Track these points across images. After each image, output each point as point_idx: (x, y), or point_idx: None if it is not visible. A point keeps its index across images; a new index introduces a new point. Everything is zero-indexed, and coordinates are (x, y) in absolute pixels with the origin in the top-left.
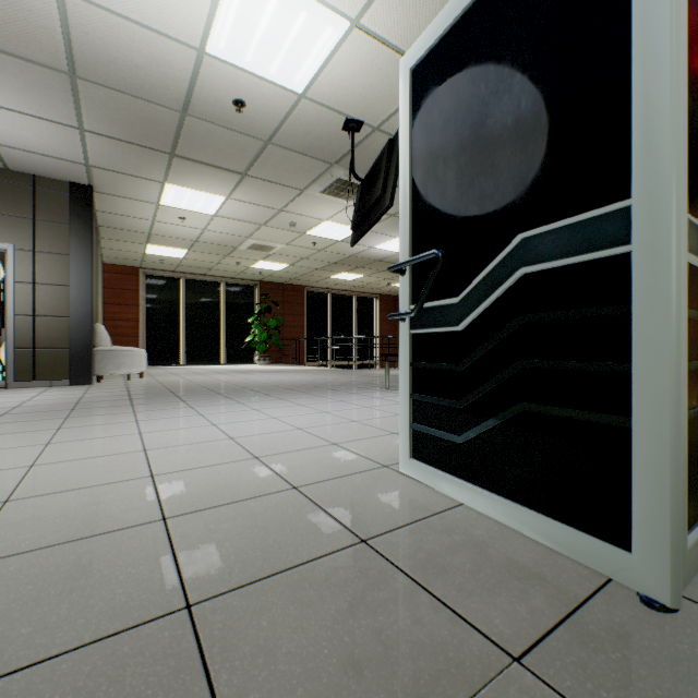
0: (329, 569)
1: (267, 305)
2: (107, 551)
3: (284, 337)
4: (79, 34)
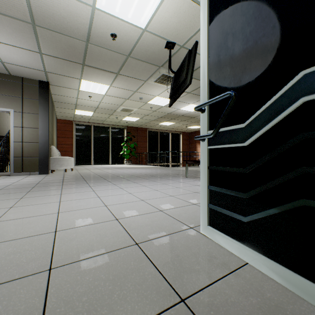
0: None
1: (130, 137)
2: (0, 301)
3: (137, 152)
4: (34, 1)
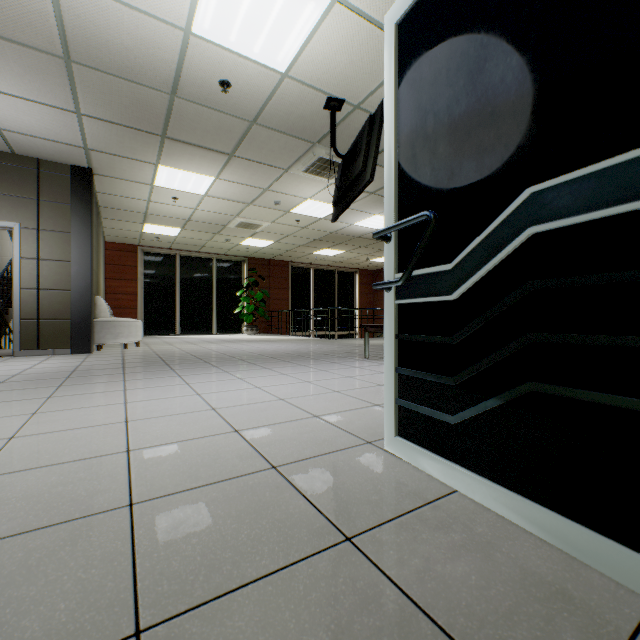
0: (309, 580)
1: (254, 280)
2: (60, 547)
3: (270, 309)
4: (70, 17)
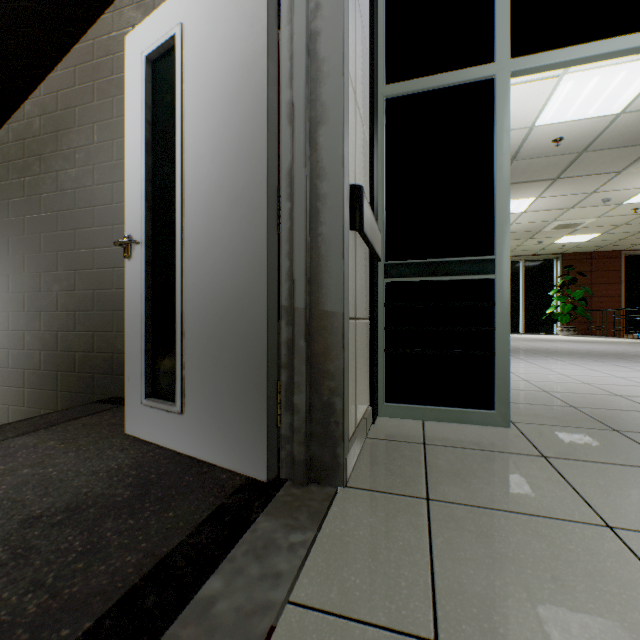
0: (639, 413)
1: (570, 277)
2: (527, 393)
3: (591, 308)
4: None
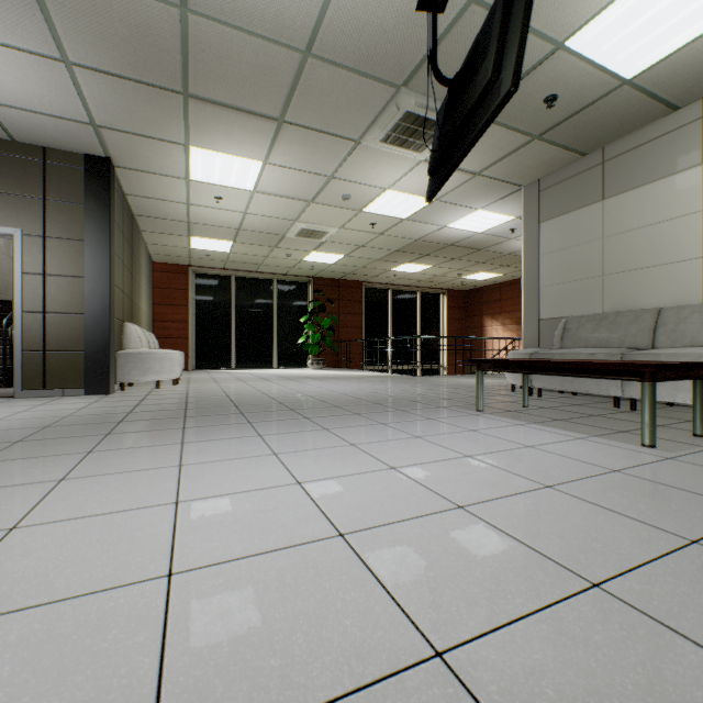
0: None
1: (321, 303)
2: None
3: (339, 338)
4: None
